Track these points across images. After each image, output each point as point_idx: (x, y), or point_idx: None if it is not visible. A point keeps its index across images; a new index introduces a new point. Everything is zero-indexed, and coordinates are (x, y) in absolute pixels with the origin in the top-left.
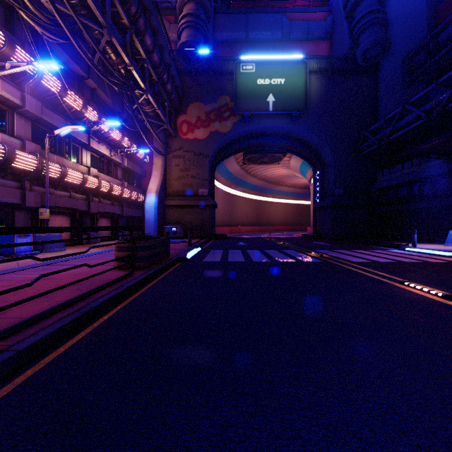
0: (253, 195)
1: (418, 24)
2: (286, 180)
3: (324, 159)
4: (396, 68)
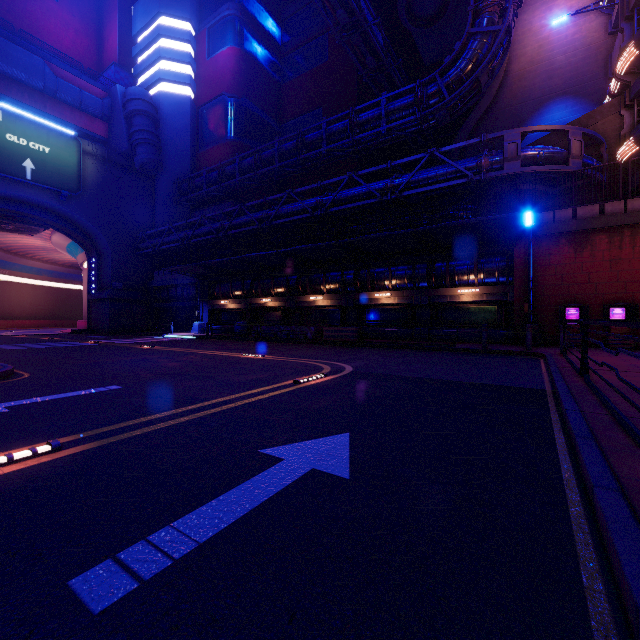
0: None
1: (185, 158)
2: (40, 253)
3: (101, 249)
4: (170, 185)
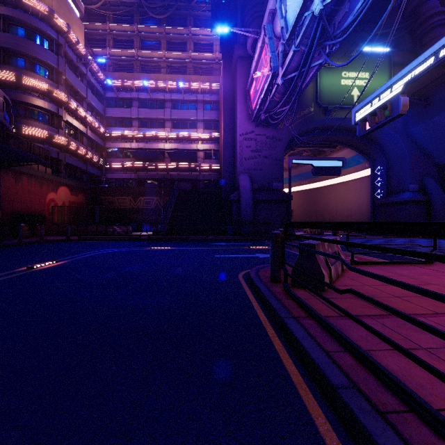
0: None
1: None
2: None
3: None
4: None
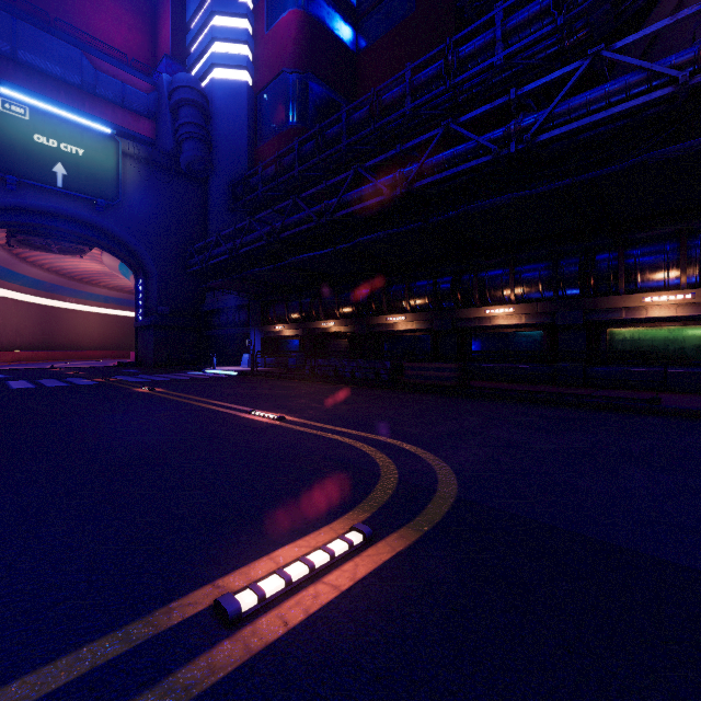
0: (36, 297)
1: (241, 156)
2: (104, 279)
3: (147, 268)
4: (224, 190)
